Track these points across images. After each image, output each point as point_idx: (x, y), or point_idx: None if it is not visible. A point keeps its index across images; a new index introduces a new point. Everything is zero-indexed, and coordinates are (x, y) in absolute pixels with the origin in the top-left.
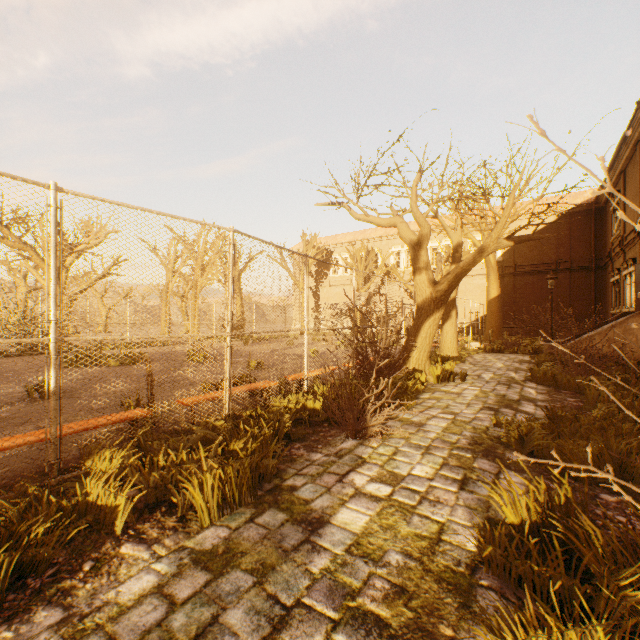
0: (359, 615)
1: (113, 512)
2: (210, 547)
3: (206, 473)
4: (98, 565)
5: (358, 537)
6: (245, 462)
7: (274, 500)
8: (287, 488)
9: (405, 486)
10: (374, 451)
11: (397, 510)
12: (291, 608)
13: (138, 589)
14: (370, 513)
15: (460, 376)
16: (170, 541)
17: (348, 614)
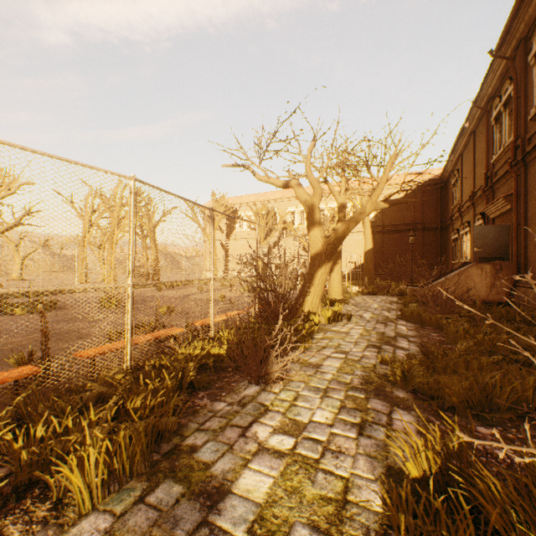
0: None
1: None
2: None
3: (88, 448)
4: None
5: (262, 509)
6: (139, 427)
7: (171, 467)
8: (187, 449)
9: (307, 436)
10: (276, 397)
11: (301, 467)
12: None
13: None
14: (274, 474)
15: (347, 317)
16: None
17: None
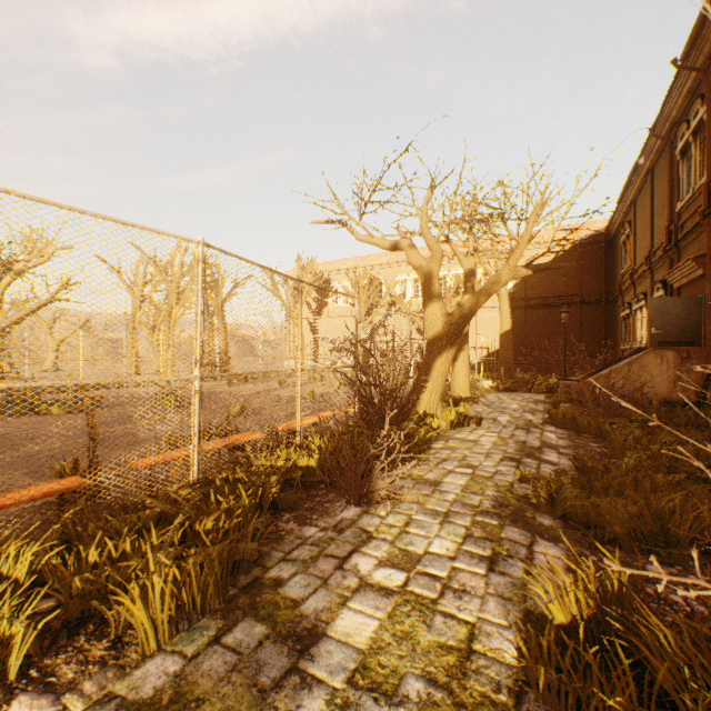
0: None
1: (6, 645)
2: (151, 694)
3: (153, 575)
4: None
5: (364, 656)
6: (212, 553)
7: (251, 604)
8: (270, 583)
9: (422, 570)
10: (382, 522)
11: (414, 608)
12: None
13: None
14: (379, 615)
15: (475, 420)
16: (92, 685)
17: None
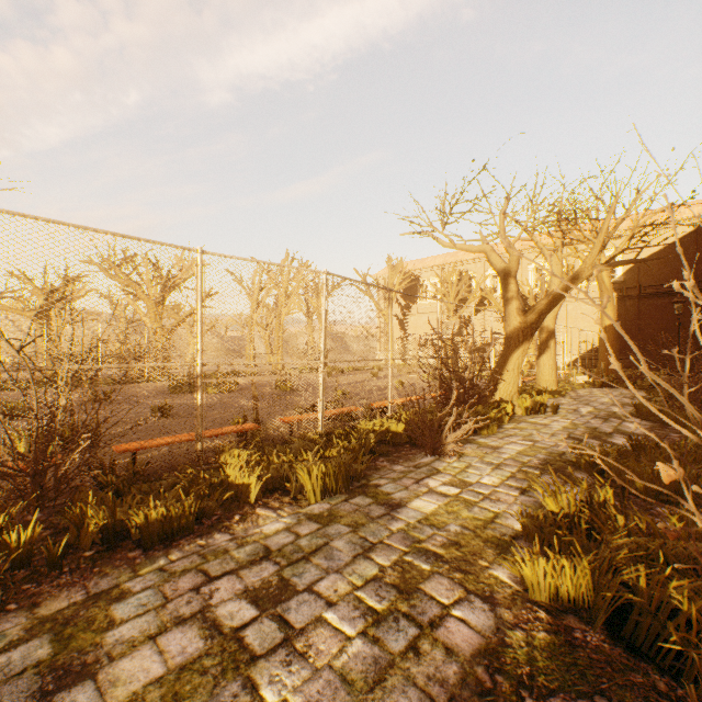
0: (422, 550)
1: (247, 488)
2: (318, 512)
3: (311, 465)
4: (244, 517)
5: (427, 515)
6: (340, 461)
7: (362, 491)
8: (373, 485)
9: (472, 489)
10: (449, 465)
11: (461, 503)
12: (376, 543)
13: (274, 528)
14: (439, 503)
15: (551, 409)
16: (288, 509)
17: (415, 549)
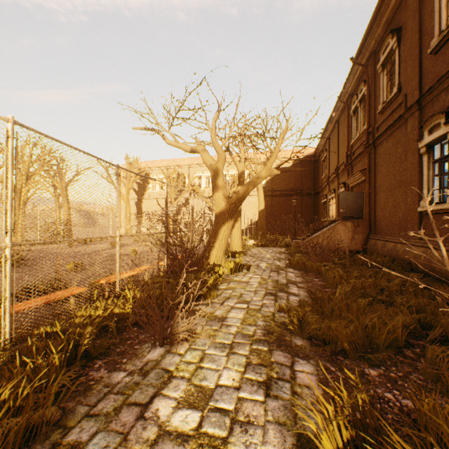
0: None
1: None
2: None
3: None
4: None
5: None
6: None
7: None
8: None
9: (214, 406)
10: (182, 360)
11: None
12: None
13: None
14: None
15: (246, 267)
16: None
17: None
